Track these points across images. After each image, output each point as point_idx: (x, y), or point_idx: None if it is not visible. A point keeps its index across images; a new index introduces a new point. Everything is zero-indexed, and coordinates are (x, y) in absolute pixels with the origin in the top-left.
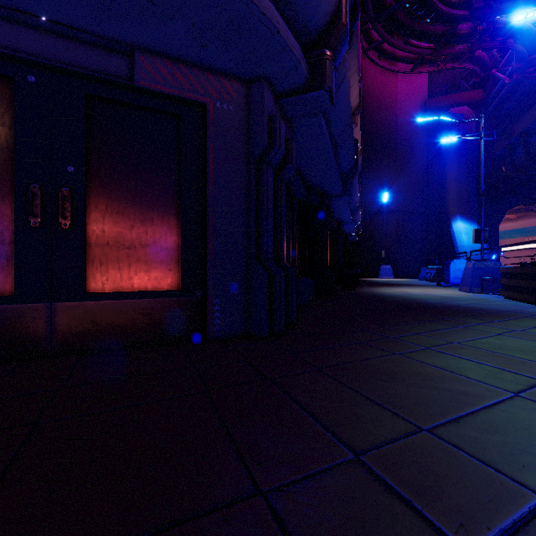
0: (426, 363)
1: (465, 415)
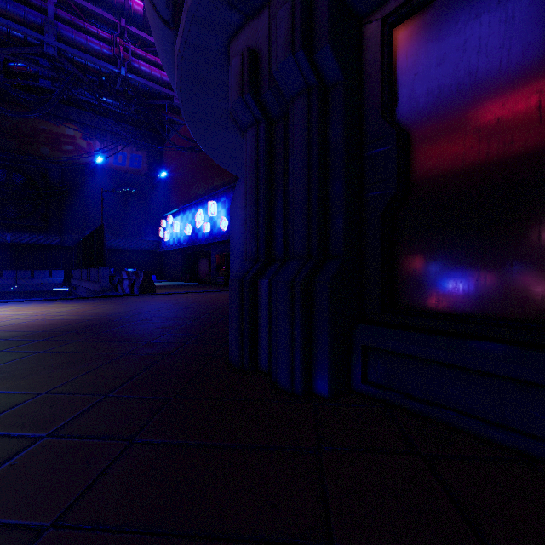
0: (4, 392)
1: (8, 362)
